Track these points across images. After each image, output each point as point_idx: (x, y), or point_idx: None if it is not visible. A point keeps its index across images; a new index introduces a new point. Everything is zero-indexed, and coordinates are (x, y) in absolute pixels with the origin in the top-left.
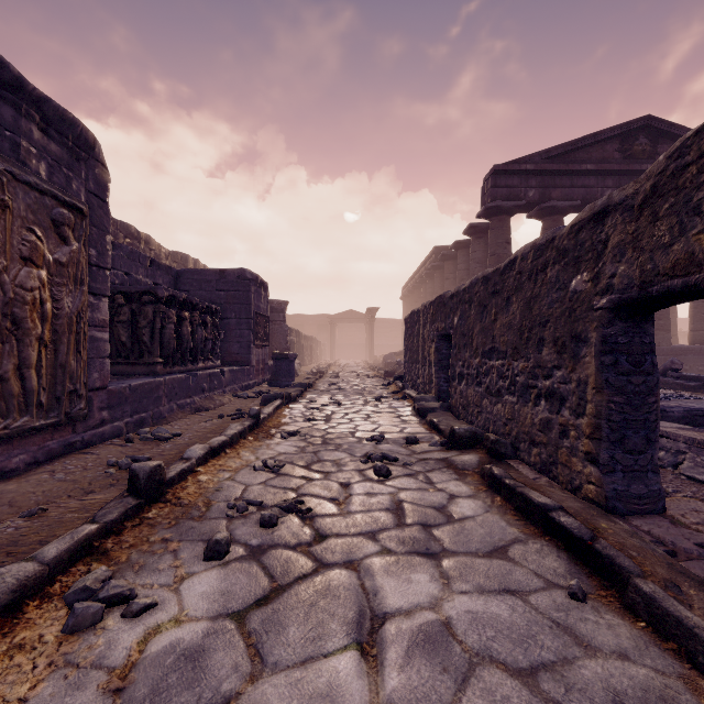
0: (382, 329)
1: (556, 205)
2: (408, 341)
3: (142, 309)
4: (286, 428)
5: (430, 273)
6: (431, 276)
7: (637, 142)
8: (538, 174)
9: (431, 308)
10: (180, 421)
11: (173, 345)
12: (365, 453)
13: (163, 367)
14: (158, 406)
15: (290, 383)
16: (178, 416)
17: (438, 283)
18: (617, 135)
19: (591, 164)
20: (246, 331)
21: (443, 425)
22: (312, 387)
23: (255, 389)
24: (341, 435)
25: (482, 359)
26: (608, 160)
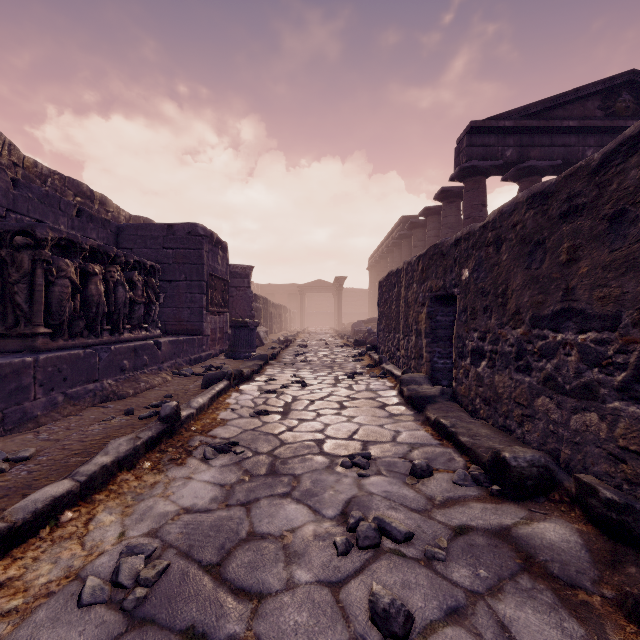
0: (349, 298)
1: (535, 164)
2: (384, 307)
3: (15, 256)
4: (219, 433)
5: (397, 242)
6: (398, 245)
7: (620, 99)
8: (516, 132)
9: (420, 263)
10: (61, 423)
11: (69, 309)
12: (342, 507)
13: (50, 340)
14: (21, 401)
15: (251, 354)
16: (64, 412)
17: (405, 251)
18: (599, 92)
19: (573, 121)
20: (198, 295)
21: (464, 433)
22: (276, 359)
23: (208, 363)
24: (301, 448)
25: (533, 329)
26: (590, 117)
